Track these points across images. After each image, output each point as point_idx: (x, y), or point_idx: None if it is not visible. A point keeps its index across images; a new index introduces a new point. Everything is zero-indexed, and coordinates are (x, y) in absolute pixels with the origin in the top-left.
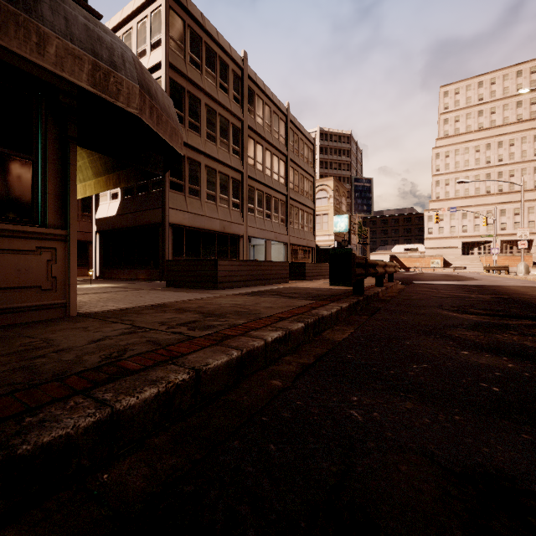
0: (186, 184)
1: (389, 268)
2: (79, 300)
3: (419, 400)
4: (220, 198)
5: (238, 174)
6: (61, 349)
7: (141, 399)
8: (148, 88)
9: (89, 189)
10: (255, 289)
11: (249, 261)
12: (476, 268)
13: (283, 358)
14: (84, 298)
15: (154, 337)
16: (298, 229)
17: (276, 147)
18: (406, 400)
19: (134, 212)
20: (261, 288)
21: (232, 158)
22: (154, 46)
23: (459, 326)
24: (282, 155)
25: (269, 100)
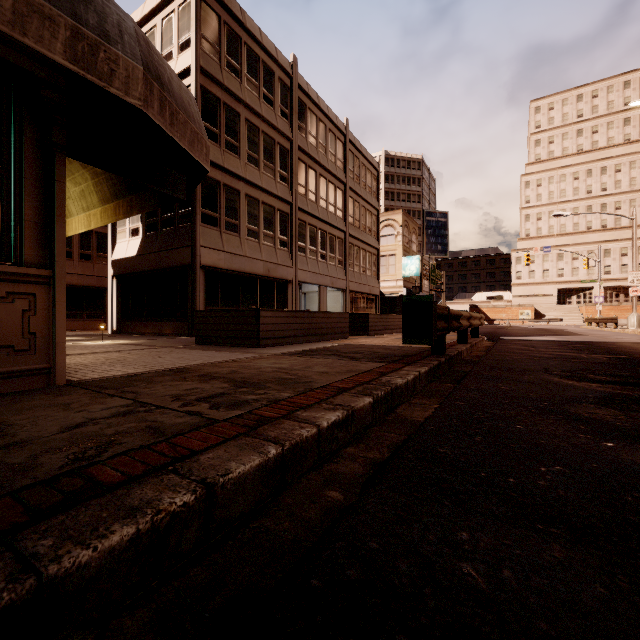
0: (222, 217)
1: (474, 320)
2: (78, 362)
3: (571, 540)
4: (264, 234)
5: (286, 205)
6: (15, 442)
7: (102, 549)
8: (158, 74)
9: (94, 220)
10: (307, 347)
11: (299, 312)
12: (574, 320)
13: (344, 449)
14: (86, 359)
15: (159, 420)
16: (359, 272)
17: (333, 173)
18: (550, 540)
19: (158, 251)
20: (314, 346)
21: (278, 186)
22: (182, 47)
23: (583, 400)
24: (340, 182)
25: (324, 115)
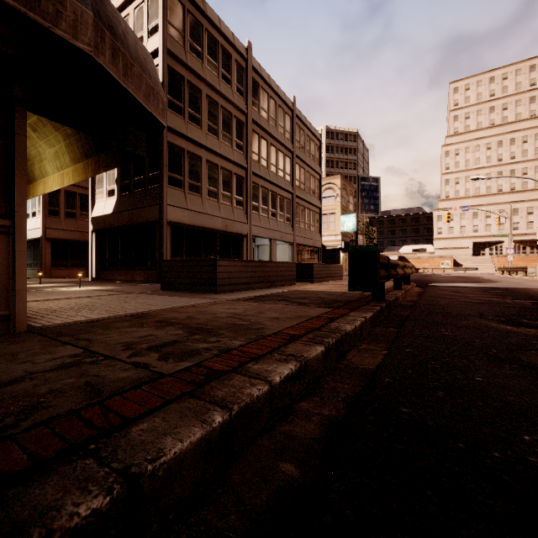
0: (186, 180)
1: (407, 269)
2: (49, 307)
3: None
4: (222, 195)
5: (241, 170)
6: None
7: None
8: (111, 24)
9: (66, 178)
10: (259, 293)
11: (253, 262)
12: (487, 269)
13: (297, 404)
14: (57, 304)
15: (101, 374)
16: (304, 228)
17: (282, 143)
18: None
19: (131, 209)
20: (266, 291)
21: (235, 153)
22: (151, 32)
23: (530, 347)
24: (288, 151)
25: (274, 93)
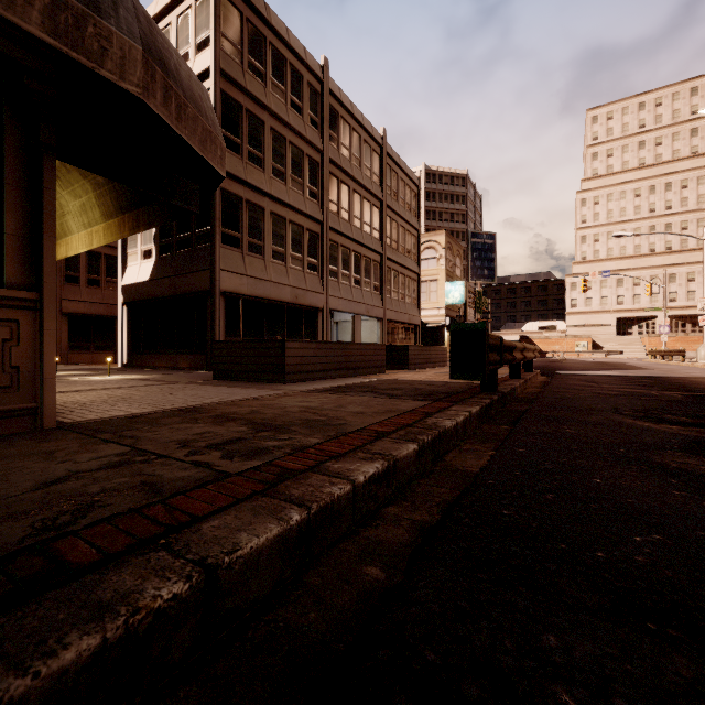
0: (244, 237)
1: (528, 352)
2: (77, 400)
3: (698, 649)
4: (291, 256)
5: (316, 225)
6: None
7: (47, 674)
8: (162, 58)
9: (96, 238)
10: (339, 382)
11: (331, 343)
12: (636, 353)
13: (384, 509)
14: (86, 397)
15: (158, 473)
16: (397, 299)
17: (368, 189)
18: (670, 648)
19: (173, 276)
20: (347, 381)
21: (307, 203)
22: (200, 47)
23: (666, 446)
24: (376, 199)
25: (358, 124)
